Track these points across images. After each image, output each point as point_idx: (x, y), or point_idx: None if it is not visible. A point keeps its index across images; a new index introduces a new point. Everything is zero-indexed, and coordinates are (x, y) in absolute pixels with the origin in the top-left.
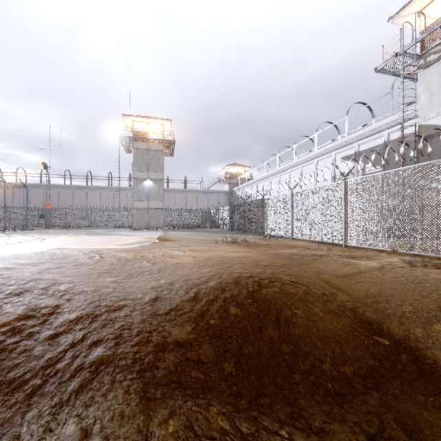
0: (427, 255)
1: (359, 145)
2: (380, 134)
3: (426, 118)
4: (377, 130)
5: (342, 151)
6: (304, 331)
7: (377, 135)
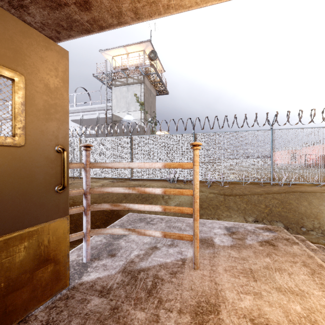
0: (118, 178)
1: (83, 115)
2: (95, 112)
3: (116, 112)
4: (94, 109)
5: (72, 116)
6: (78, 216)
7: (93, 112)
